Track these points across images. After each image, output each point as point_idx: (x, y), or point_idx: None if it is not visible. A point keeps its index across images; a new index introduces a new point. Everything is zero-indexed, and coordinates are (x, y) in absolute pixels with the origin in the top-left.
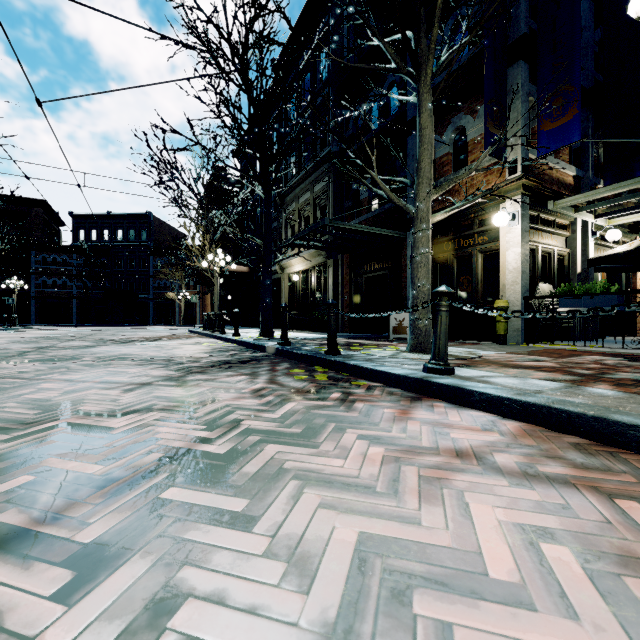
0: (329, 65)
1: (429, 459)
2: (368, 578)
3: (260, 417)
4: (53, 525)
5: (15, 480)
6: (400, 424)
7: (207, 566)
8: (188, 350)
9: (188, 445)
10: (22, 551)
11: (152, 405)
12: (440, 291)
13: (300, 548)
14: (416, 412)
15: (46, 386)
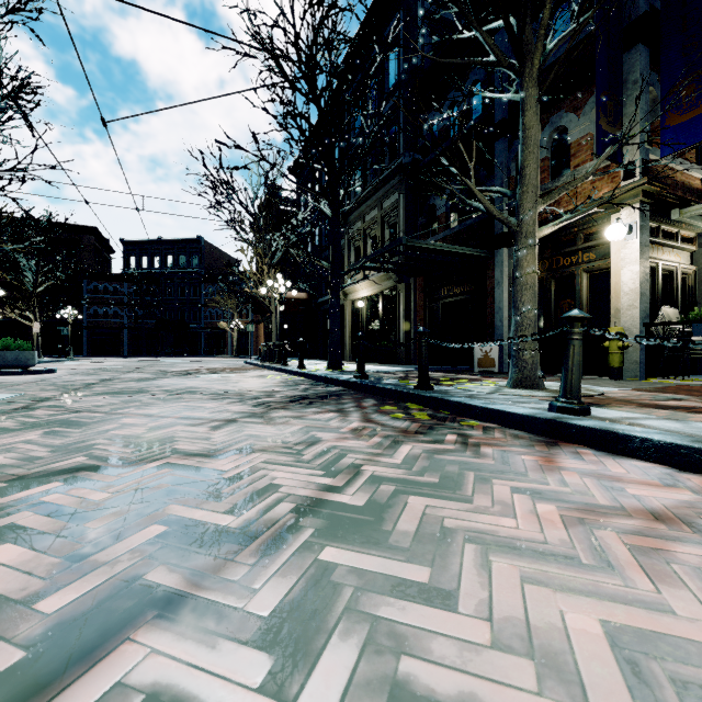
0: (400, 67)
1: (622, 522)
2: (655, 690)
3: (379, 462)
4: (214, 589)
5: (146, 530)
6: (553, 475)
7: (429, 658)
8: (255, 383)
9: (316, 494)
10: (195, 622)
11: (250, 445)
12: (573, 316)
13: (534, 639)
14: (563, 460)
15: (128, 421)
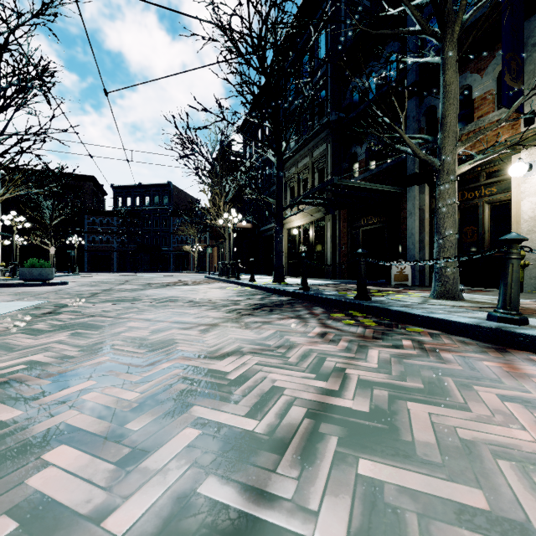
0: (327, 45)
1: None
2: None
3: (358, 366)
4: (272, 509)
5: (182, 434)
6: (526, 382)
7: None
8: (220, 293)
9: (319, 398)
10: None
11: (239, 347)
12: (512, 238)
13: None
14: (524, 367)
15: (133, 325)
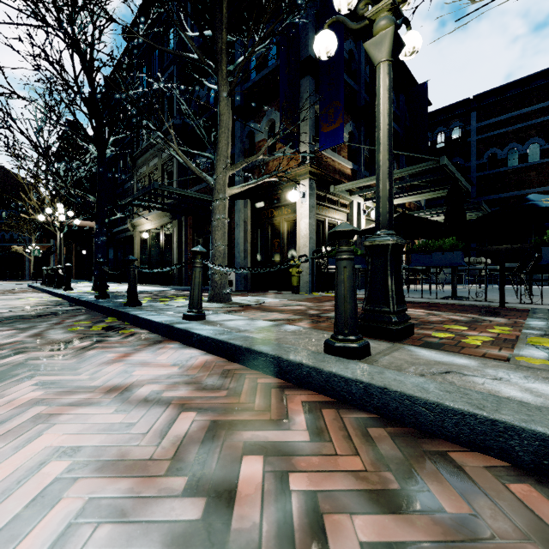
0: (174, 46)
1: (75, 397)
2: None
3: None
4: None
5: None
6: (103, 367)
7: None
8: None
9: None
10: None
11: None
12: (194, 250)
13: None
14: (137, 354)
15: None
